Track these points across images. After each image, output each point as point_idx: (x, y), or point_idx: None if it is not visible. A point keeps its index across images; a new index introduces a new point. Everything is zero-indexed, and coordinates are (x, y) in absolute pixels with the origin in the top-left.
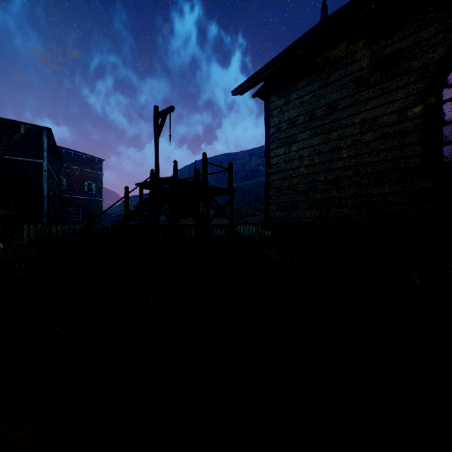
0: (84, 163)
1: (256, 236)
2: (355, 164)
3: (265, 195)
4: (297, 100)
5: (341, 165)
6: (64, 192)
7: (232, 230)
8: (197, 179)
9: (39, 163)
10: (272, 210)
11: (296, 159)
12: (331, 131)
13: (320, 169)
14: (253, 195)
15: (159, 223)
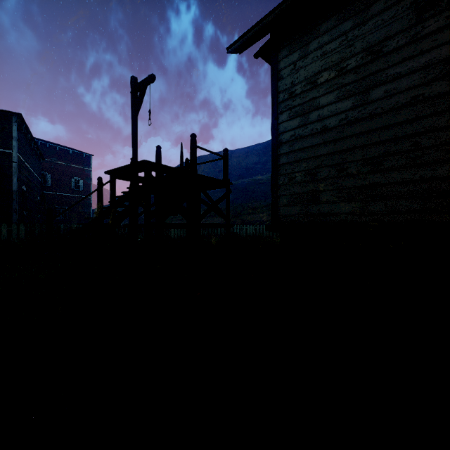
0: (71, 158)
1: (254, 237)
2: (414, 132)
3: (271, 185)
4: (318, 50)
5: (389, 135)
6: (49, 189)
7: (228, 230)
8: (183, 166)
9: (8, 153)
10: (281, 204)
11: (317, 133)
12: (373, 87)
13: (354, 144)
14: (250, 194)
15: (137, 222)
